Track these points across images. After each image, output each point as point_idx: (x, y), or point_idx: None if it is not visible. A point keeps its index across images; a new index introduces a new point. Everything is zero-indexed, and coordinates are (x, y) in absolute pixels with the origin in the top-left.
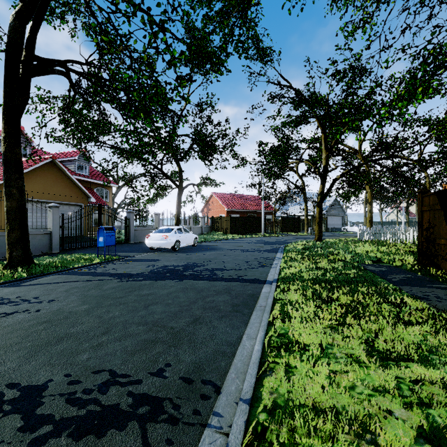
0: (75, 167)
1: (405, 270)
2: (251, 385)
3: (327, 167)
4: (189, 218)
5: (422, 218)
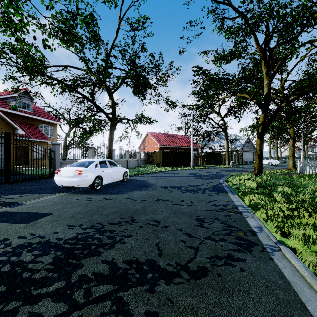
0: (16, 103)
1: None
2: None
3: (270, 94)
4: (126, 152)
5: None
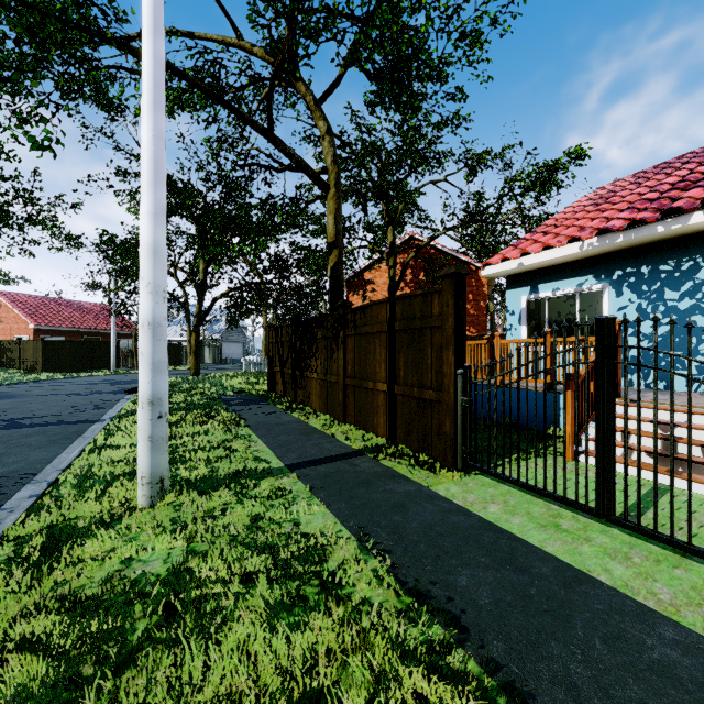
0: None
1: (254, 396)
2: (66, 466)
3: (205, 282)
4: None
5: (270, 349)
